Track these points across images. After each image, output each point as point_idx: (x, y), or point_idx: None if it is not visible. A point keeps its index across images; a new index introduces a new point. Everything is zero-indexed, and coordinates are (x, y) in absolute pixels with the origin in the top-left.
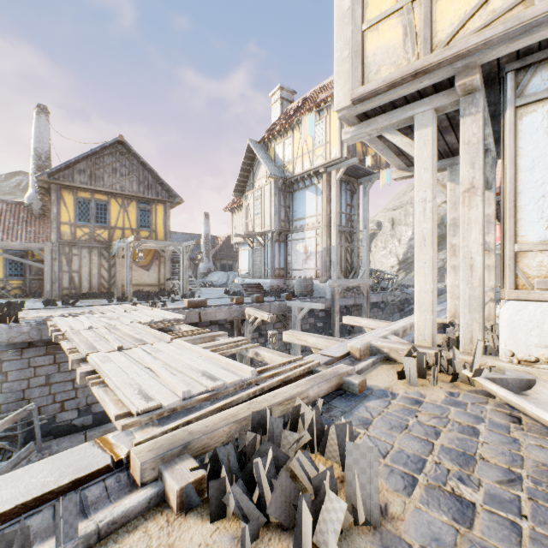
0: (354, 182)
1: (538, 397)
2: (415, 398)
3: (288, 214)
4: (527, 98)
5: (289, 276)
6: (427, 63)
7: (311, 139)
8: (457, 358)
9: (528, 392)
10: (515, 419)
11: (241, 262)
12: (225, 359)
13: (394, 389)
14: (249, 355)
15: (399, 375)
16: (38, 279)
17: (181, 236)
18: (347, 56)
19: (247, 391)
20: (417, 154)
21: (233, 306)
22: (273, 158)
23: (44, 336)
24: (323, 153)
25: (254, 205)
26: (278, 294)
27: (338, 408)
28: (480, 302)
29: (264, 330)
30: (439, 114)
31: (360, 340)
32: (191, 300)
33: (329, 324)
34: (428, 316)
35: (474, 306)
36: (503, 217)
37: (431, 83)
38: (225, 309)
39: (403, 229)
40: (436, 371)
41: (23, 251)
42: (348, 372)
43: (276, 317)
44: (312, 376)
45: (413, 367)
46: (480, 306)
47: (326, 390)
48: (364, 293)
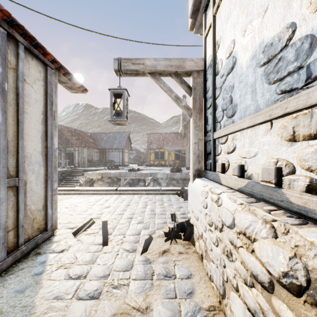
0: None
1: None
2: None
3: None
4: None
5: None
6: None
7: None
8: None
9: None
10: None
11: None
12: None
13: None
14: None
15: None
16: (183, 160)
17: None
18: None
19: None
20: None
21: None
22: None
23: (188, 177)
24: None
25: None
26: None
27: None
28: None
29: None
30: None
31: None
32: None
33: None
34: None
35: None
36: None
37: None
38: None
39: None
40: None
41: (179, 150)
42: None
43: None
44: None
45: None
46: None
47: None
48: None
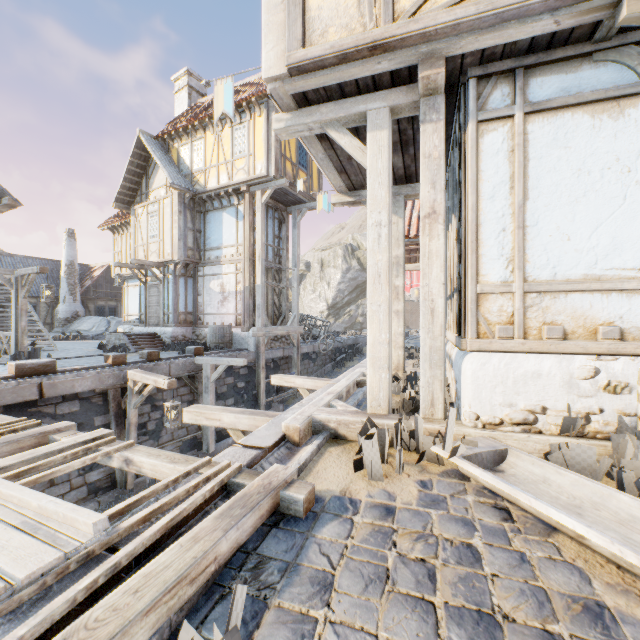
0: (282, 210)
1: (515, 473)
2: (384, 504)
3: (199, 241)
4: (489, 112)
5: (200, 323)
6: (389, 35)
7: (229, 147)
8: (422, 429)
9: (503, 467)
10: (504, 513)
11: (128, 303)
12: (39, 498)
13: (353, 491)
14: (114, 465)
15: (356, 465)
16: None
17: (24, 262)
18: (281, 2)
19: (69, 592)
20: (371, 163)
21: (107, 370)
22: (177, 163)
23: None
24: (245, 167)
25: (148, 223)
26: (184, 347)
27: (274, 559)
28: (442, 355)
29: (160, 399)
30: (395, 117)
31: (299, 413)
32: (23, 363)
33: (253, 383)
34: (384, 375)
35: (436, 361)
36: (464, 252)
37: (391, 68)
38: (92, 374)
39: (333, 271)
40: (402, 453)
41: None
42: (288, 480)
43: (179, 380)
44: (227, 503)
45: (377, 454)
46: (442, 360)
47: (252, 526)
48: (294, 342)
